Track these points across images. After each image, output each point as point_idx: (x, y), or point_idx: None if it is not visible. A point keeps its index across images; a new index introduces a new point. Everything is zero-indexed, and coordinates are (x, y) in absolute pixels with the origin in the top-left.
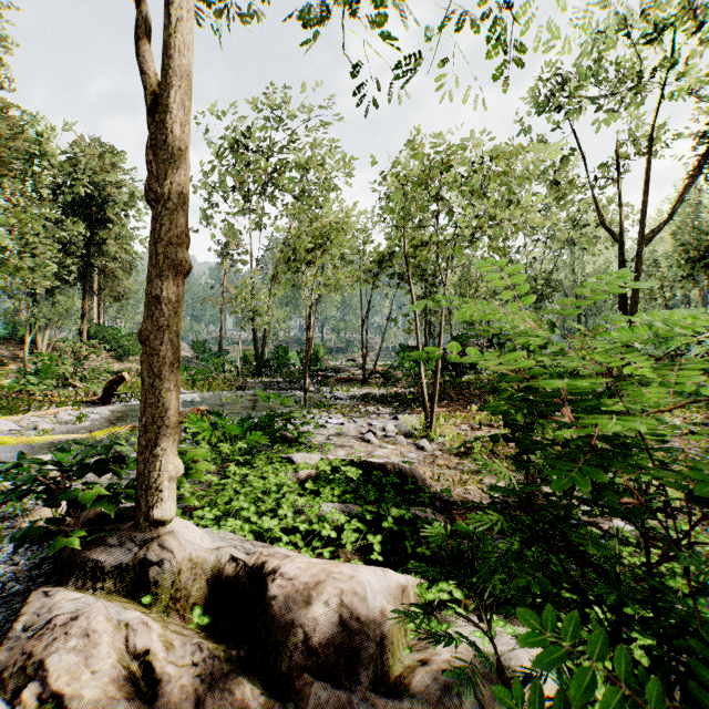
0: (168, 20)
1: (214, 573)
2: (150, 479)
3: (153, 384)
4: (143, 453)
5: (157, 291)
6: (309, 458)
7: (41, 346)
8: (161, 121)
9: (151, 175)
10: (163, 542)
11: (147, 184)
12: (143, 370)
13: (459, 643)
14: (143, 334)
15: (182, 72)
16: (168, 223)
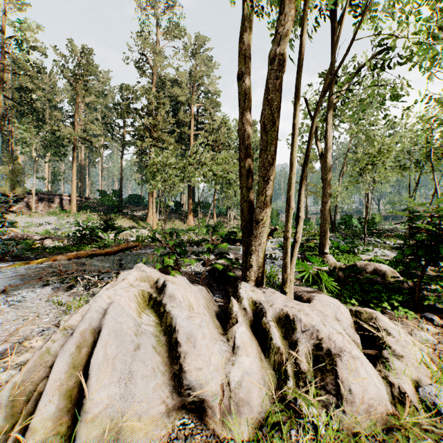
0: (327, 136)
1: (339, 267)
2: (323, 243)
3: (324, 222)
4: (321, 238)
5: (325, 201)
6: (366, 256)
7: (231, 217)
8: (325, 161)
9: (323, 174)
10: (327, 257)
11: (322, 176)
12: (321, 219)
13: (407, 280)
14: (321, 210)
15: (330, 147)
16: (327, 184)
